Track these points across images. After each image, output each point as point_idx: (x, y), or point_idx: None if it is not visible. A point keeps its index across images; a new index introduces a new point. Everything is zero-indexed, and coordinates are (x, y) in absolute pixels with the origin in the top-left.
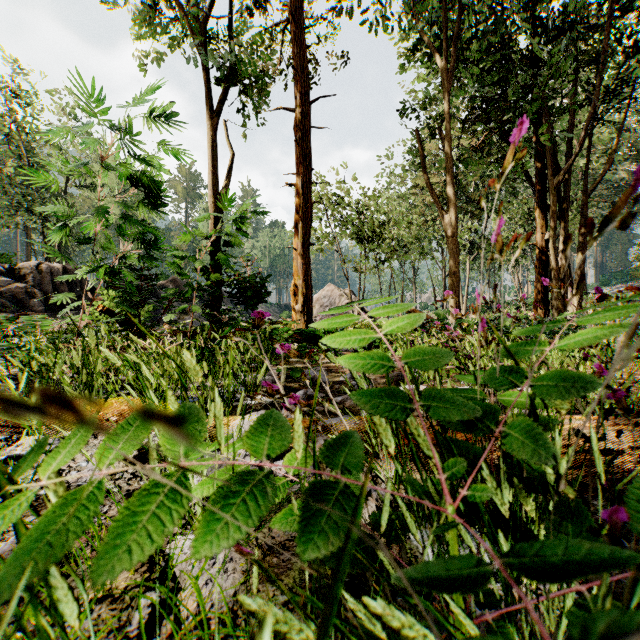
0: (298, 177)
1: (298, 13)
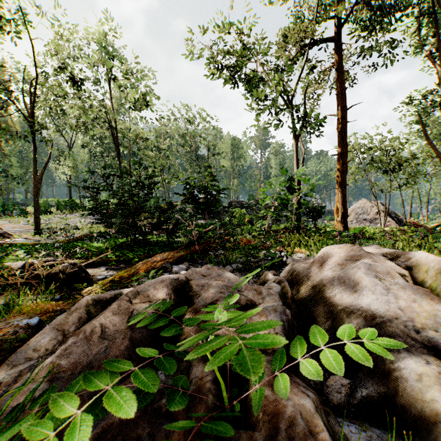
0: (338, 151)
1: (338, 65)
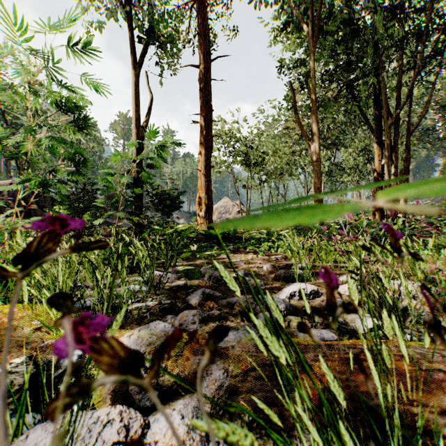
0: (202, 116)
1: None
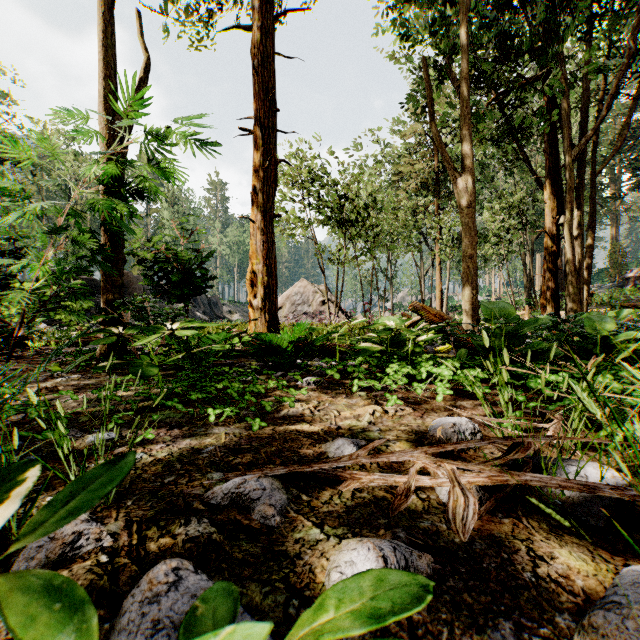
0: (257, 120)
1: None
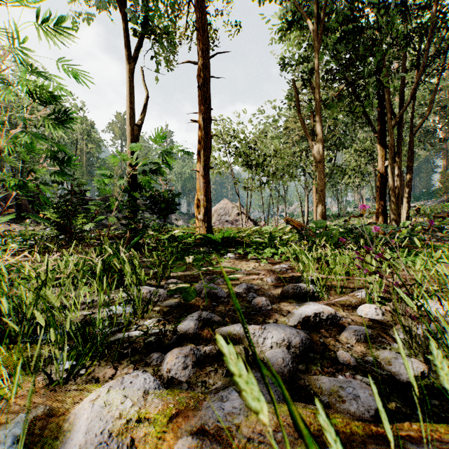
0: (200, 115)
1: None
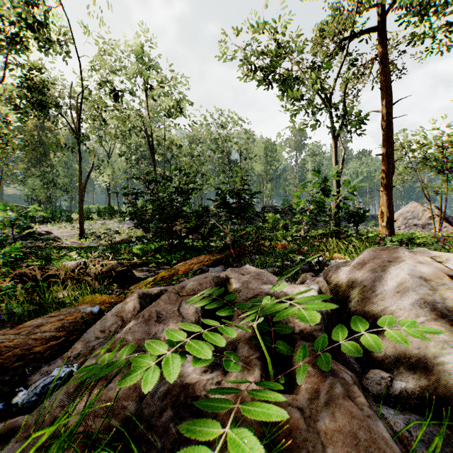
0: (383, 150)
1: (383, 57)
